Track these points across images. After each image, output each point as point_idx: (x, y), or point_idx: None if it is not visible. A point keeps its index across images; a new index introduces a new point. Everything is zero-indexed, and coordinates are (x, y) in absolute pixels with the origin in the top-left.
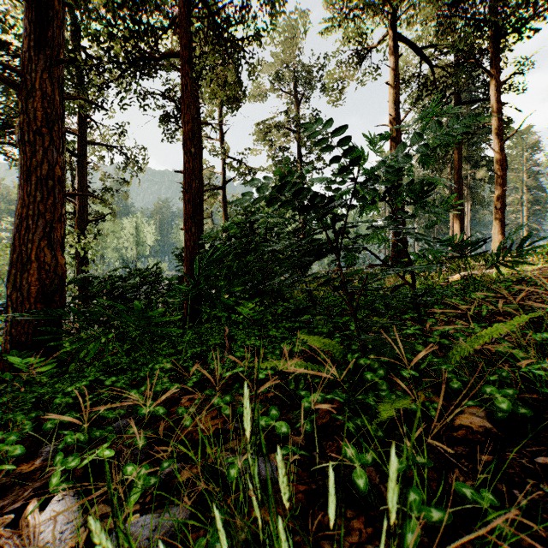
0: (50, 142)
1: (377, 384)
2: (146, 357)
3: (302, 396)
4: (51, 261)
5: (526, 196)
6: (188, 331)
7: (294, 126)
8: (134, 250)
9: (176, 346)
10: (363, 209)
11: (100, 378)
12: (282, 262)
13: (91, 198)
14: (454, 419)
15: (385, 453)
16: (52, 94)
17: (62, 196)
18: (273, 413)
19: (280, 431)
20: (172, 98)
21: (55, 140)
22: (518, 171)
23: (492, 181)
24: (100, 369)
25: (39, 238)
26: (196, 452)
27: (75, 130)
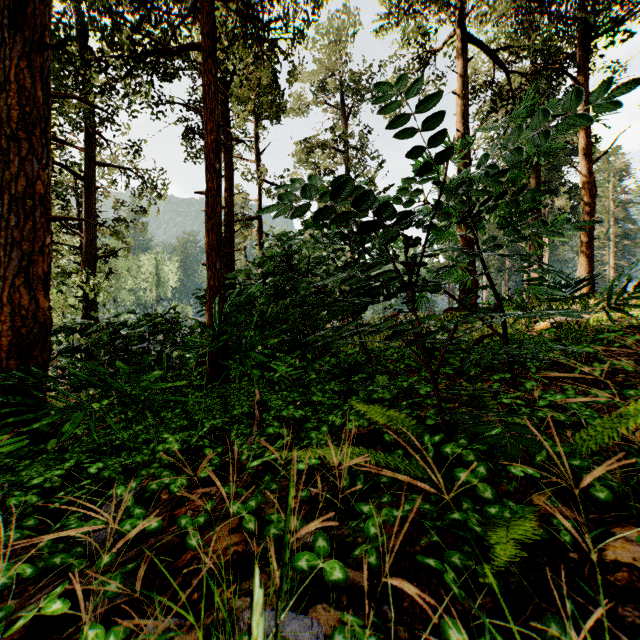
0: (30, 150)
1: (476, 488)
2: (150, 431)
3: (365, 514)
4: (30, 304)
5: (613, 229)
6: (210, 394)
7: (343, 145)
8: (153, 292)
9: (193, 414)
10: (446, 230)
11: (85, 461)
12: (330, 305)
13: (101, 230)
14: (602, 550)
15: (502, 613)
16: (32, 88)
17: (47, 220)
18: (320, 544)
19: (331, 579)
20: (196, 109)
21: (36, 148)
22: (604, 200)
23: (574, 212)
24: (87, 448)
25: (14, 274)
26: (201, 596)
27: (82, 149)
